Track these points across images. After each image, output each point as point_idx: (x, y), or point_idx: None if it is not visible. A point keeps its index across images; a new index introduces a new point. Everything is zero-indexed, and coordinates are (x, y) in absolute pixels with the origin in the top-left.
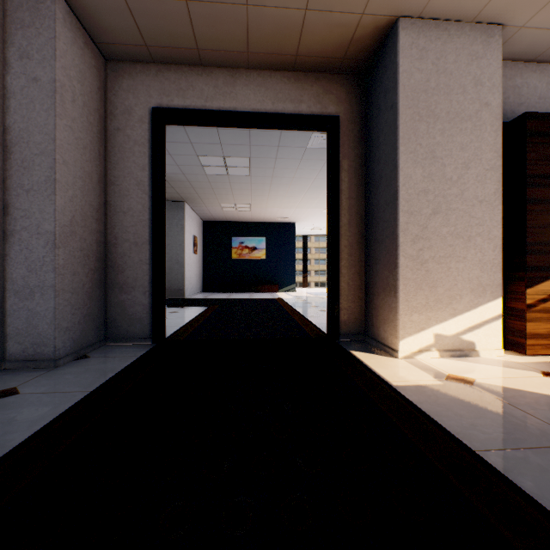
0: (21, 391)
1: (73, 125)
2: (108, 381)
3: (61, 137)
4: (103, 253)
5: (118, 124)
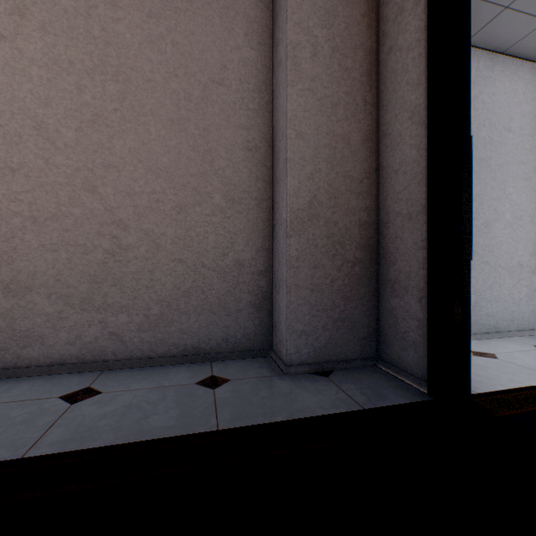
0: (220, 386)
1: (313, 85)
2: (250, 427)
3: (293, 107)
4: (372, 237)
5: (388, 43)
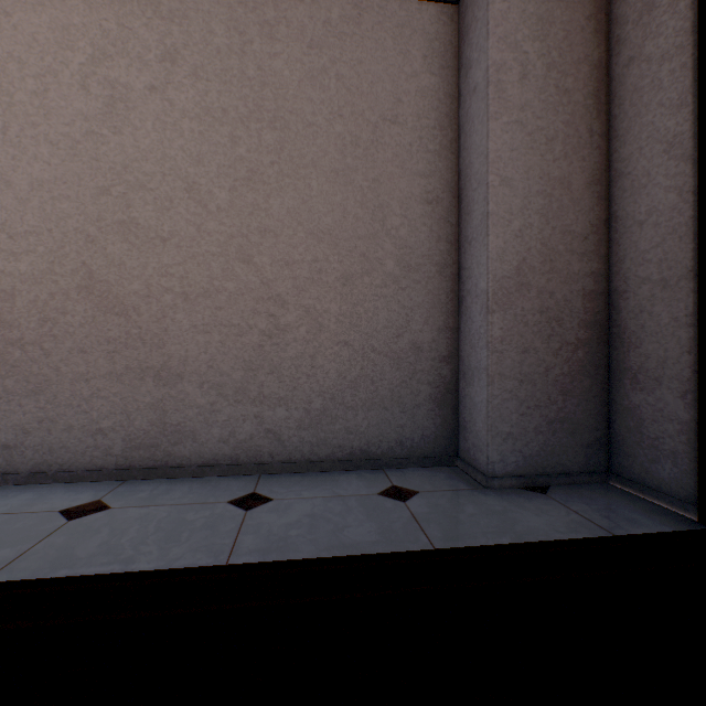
0: (410, 499)
1: (522, 116)
2: (474, 548)
3: (496, 146)
4: (601, 312)
5: (627, 52)
